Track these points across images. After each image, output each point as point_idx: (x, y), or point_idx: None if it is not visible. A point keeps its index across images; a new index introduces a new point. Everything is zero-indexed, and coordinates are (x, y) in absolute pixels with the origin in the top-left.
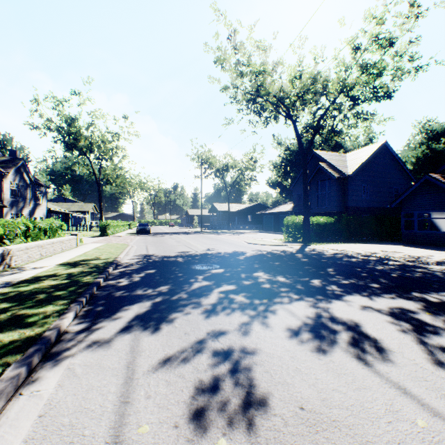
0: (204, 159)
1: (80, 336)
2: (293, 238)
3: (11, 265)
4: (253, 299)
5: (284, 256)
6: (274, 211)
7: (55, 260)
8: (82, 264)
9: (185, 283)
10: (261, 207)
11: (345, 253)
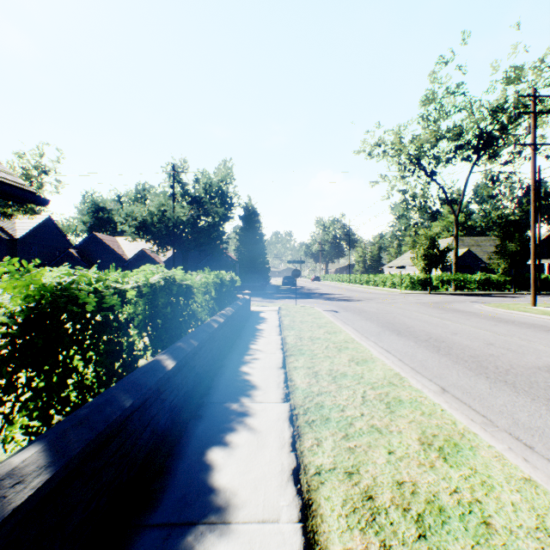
0: None
1: None
2: None
3: None
4: None
5: None
6: None
7: None
8: None
9: None
10: None
11: None
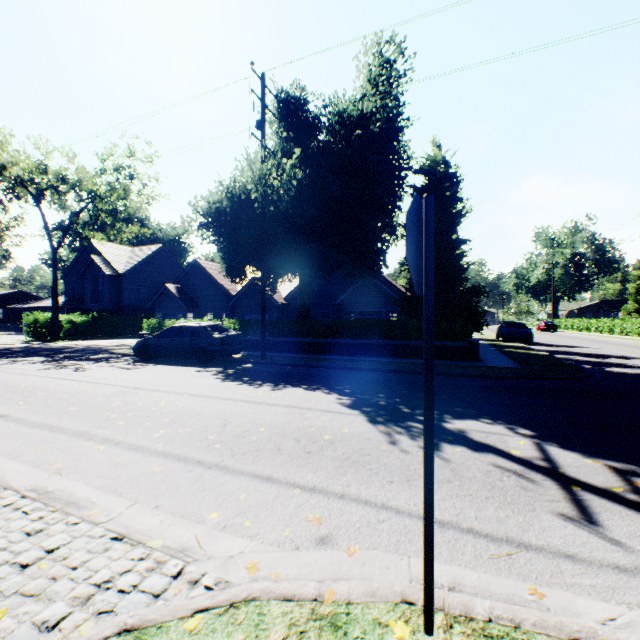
0: None
1: None
2: (38, 338)
3: None
4: None
5: None
6: (40, 304)
7: None
8: None
9: None
10: (26, 297)
11: (69, 345)
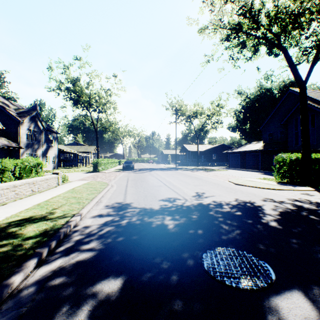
0: (177, 108)
1: None
2: (290, 179)
3: None
4: None
5: None
6: (242, 149)
7: None
8: (0, 238)
9: None
10: (224, 147)
11: None
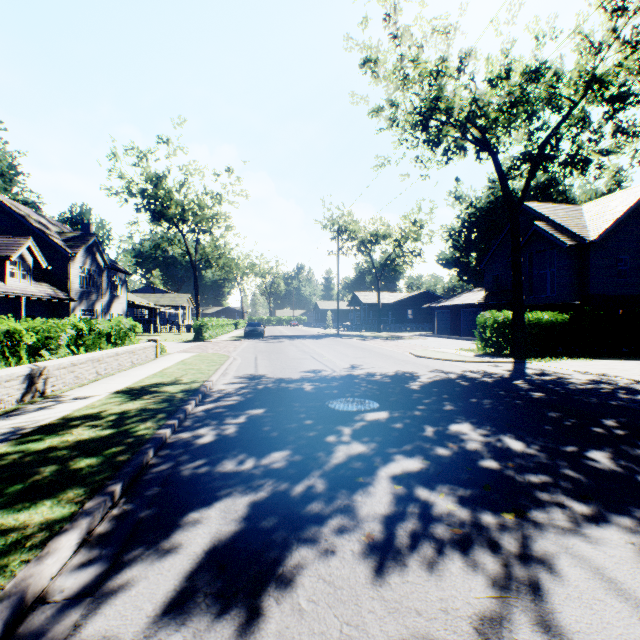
0: (341, 226)
1: (64, 623)
2: (495, 349)
3: (45, 392)
4: (476, 509)
5: (493, 386)
6: (453, 302)
7: (114, 383)
8: (149, 393)
9: (318, 445)
10: (429, 297)
11: (611, 381)
